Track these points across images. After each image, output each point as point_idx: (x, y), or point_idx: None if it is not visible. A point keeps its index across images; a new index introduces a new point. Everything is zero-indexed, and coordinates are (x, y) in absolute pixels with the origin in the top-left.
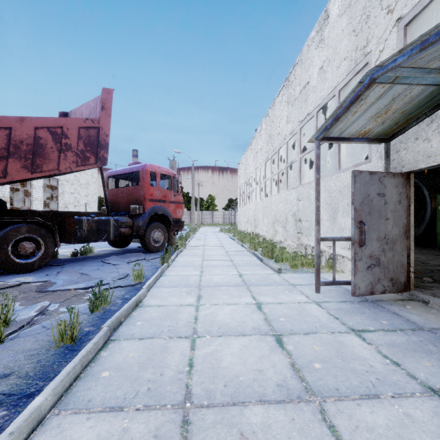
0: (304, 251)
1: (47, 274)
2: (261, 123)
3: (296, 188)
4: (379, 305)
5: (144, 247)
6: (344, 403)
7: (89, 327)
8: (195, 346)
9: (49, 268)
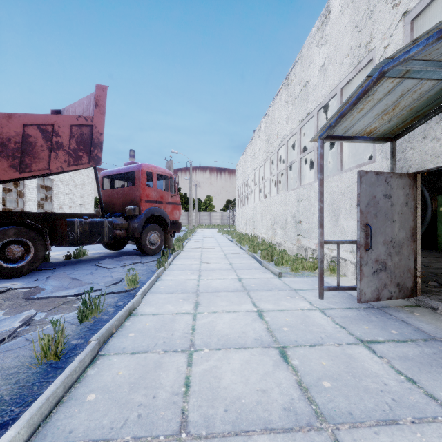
0: (304, 254)
1: (37, 279)
2: (260, 123)
3: (296, 188)
4: (386, 312)
5: (139, 249)
6: (360, 431)
7: (76, 340)
8: (192, 362)
9: (39, 272)
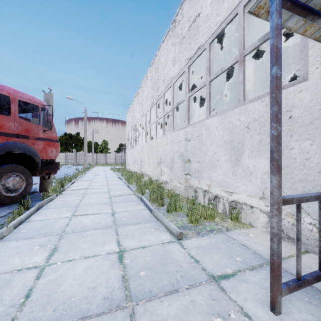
0: (193, 194)
1: None
2: (147, 72)
3: (184, 128)
4: None
5: None
6: None
7: None
8: None
9: None
